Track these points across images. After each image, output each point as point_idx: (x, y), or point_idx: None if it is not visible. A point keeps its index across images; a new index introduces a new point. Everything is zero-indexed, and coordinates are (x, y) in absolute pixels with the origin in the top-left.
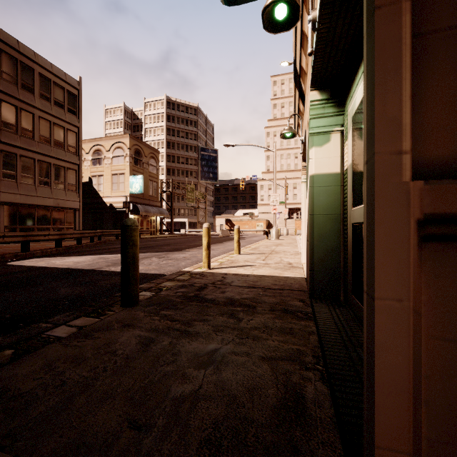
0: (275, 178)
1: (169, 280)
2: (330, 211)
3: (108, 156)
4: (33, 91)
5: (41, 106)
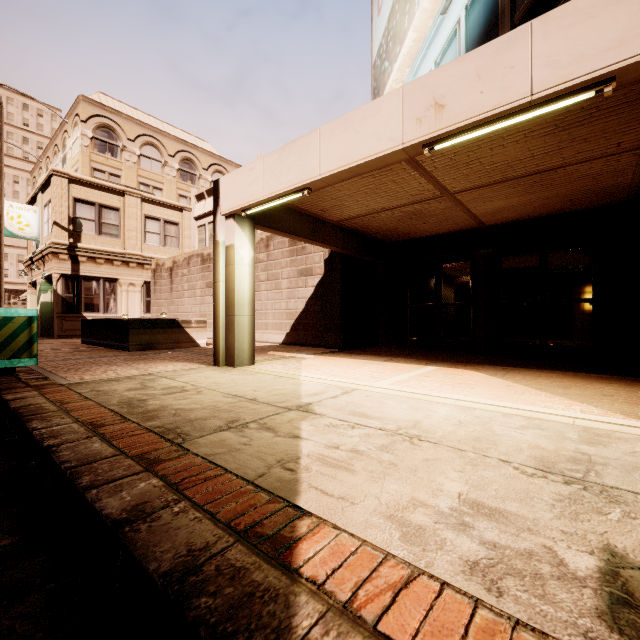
0: None
1: None
2: (48, 312)
3: None
4: None
5: None
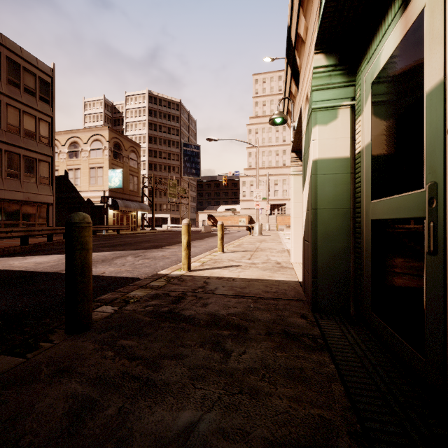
0: (258, 174)
1: (140, 288)
2: (338, 205)
3: (85, 149)
4: (0, 75)
5: (8, 92)
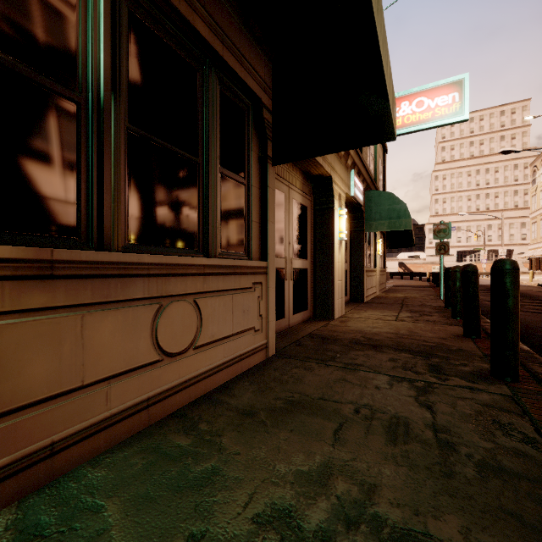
0: (502, 237)
1: None
2: None
3: None
4: None
5: None
